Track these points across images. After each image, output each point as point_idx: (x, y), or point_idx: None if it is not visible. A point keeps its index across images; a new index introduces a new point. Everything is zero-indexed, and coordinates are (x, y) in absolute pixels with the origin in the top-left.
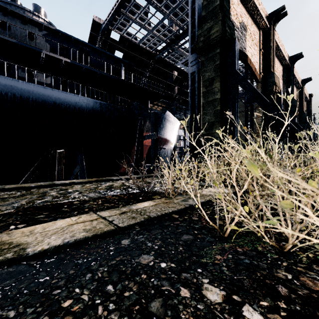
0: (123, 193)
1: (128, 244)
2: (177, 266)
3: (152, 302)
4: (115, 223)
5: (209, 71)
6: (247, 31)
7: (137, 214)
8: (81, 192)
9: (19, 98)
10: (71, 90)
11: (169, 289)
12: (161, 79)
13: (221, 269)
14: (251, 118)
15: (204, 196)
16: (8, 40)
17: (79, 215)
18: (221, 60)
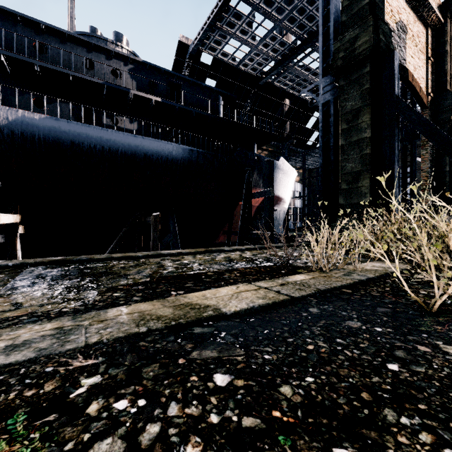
0: (253, 265)
1: (320, 312)
2: (396, 331)
3: (395, 352)
4: (285, 293)
5: (353, 99)
6: (407, 33)
7: (301, 286)
8: (201, 264)
9: (107, 151)
10: (160, 137)
11: (404, 345)
12: (267, 113)
13: (450, 336)
14: (413, 162)
15: (370, 271)
16: (95, 82)
17: (230, 285)
18: (371, 82)
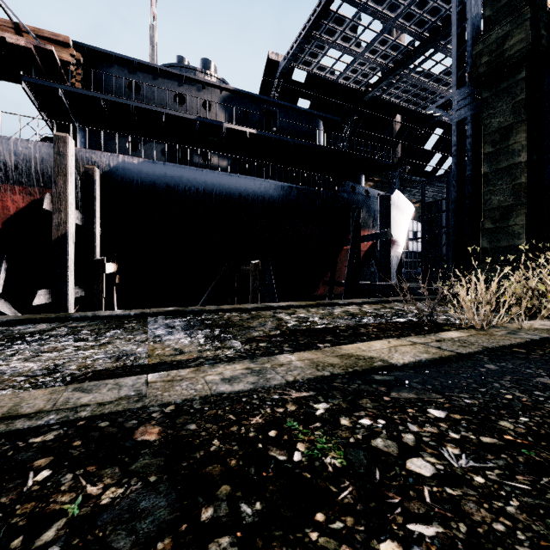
0: (384, 321)
1: (499, 369)
2: None
3: None
4: (447, 349)
5: (501, 115)
6: None
7: (462, 343)
8: (321, 318)
9: (202, 193)
10: (253, 174)
11: None
12: (373, 134)
13: None
14: None
15: (540, 330)
16: (188, 118)
17: (376, 340)
18: (527, 91)
